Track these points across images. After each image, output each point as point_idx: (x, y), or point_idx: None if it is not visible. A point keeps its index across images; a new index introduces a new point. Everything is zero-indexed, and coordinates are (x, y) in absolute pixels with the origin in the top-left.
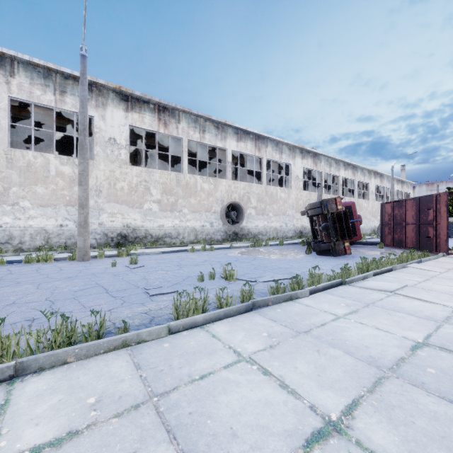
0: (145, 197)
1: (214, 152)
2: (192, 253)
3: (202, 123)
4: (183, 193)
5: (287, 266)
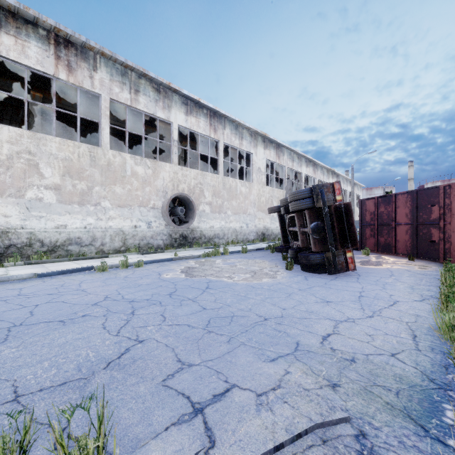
0: (28, 179)
1: (156, 129)
2: (101, 273)
3: (134, 79)
4: (102, 177)
5: (274, 311)
